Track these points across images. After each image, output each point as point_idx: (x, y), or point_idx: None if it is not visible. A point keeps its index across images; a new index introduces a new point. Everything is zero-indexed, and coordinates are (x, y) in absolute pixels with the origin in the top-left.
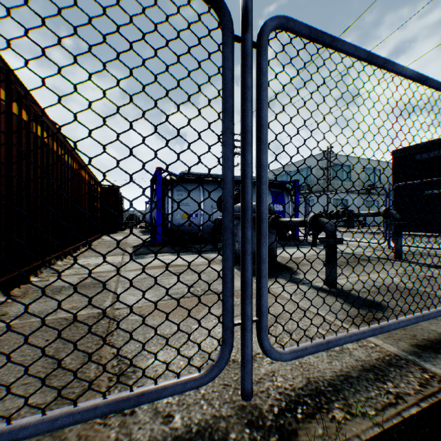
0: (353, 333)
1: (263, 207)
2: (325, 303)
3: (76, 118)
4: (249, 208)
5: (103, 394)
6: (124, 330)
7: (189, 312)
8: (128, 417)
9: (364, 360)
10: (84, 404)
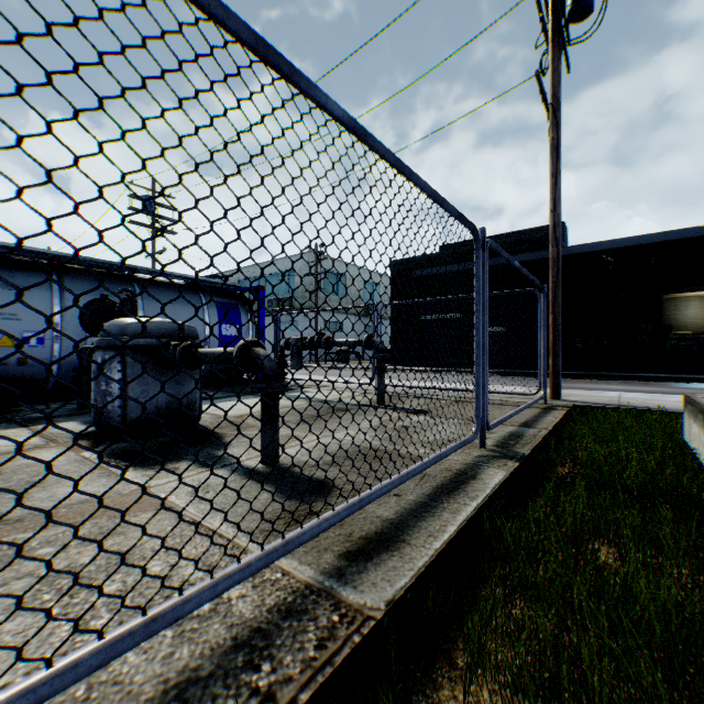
0: (224, 575)
1: None
2: (149, 535)
3: None
4: None
5: None
6: None
7: None
8: None
9: (246, 621)
10: None
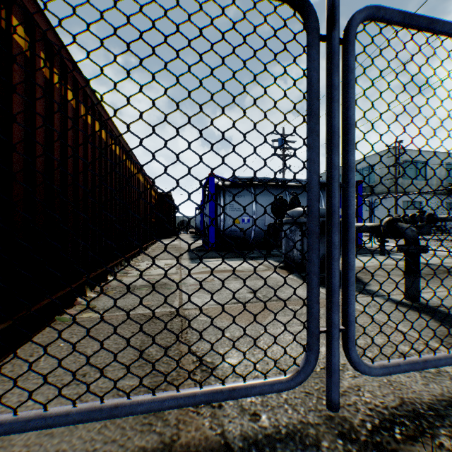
0: None
1: (350, 211)
2: (420, 317)
3: (178, 133)
4: (336, 212)
5: (200, 384)
6: (217, 327)
7: (275, 315)
8: (217, 409)
9: None
10: (184, 391)
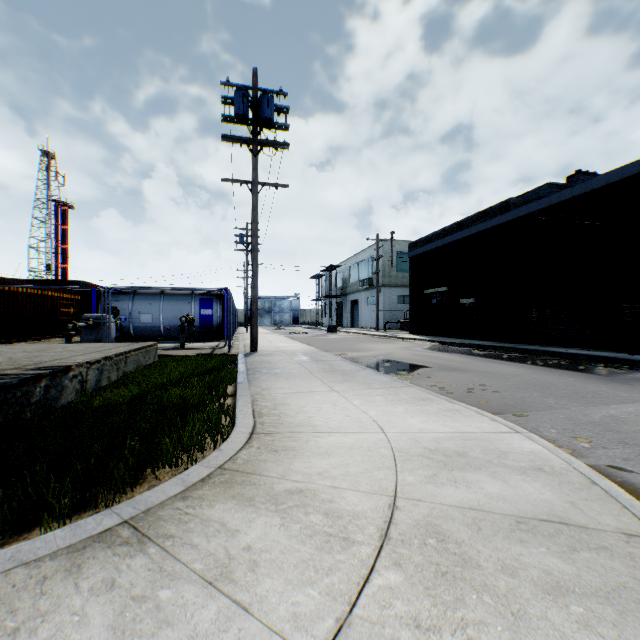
0: None
1: None
2: None
3: None
4: None
5: None
6: None
7: None
8: None
9: None
10: None
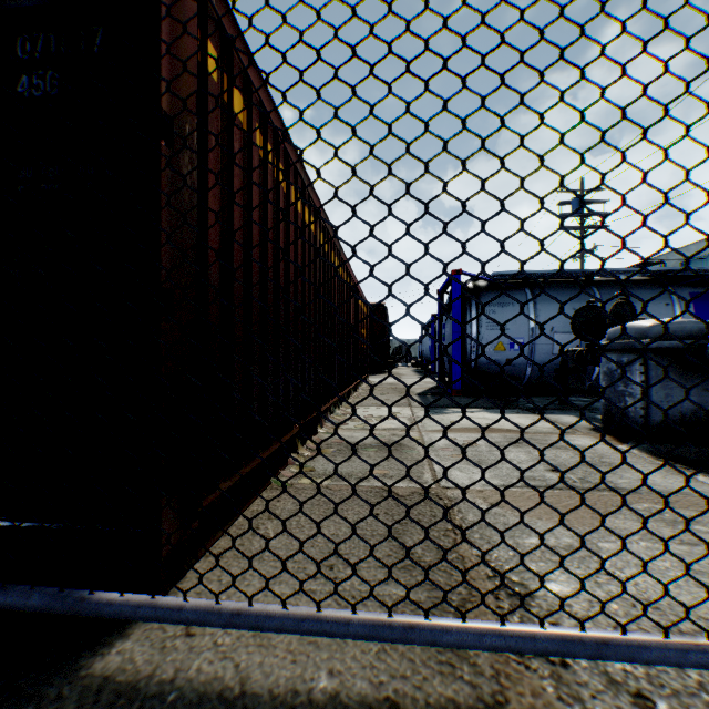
0: None
1: None
2: None
3: (502, 207)
4: None
5: (539, 621)
6: (570, 530)
7: (686, 523)
8: (560, 669)
9: None
10: (513, 627)
